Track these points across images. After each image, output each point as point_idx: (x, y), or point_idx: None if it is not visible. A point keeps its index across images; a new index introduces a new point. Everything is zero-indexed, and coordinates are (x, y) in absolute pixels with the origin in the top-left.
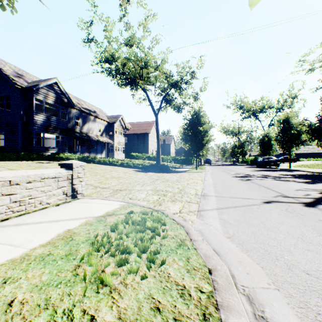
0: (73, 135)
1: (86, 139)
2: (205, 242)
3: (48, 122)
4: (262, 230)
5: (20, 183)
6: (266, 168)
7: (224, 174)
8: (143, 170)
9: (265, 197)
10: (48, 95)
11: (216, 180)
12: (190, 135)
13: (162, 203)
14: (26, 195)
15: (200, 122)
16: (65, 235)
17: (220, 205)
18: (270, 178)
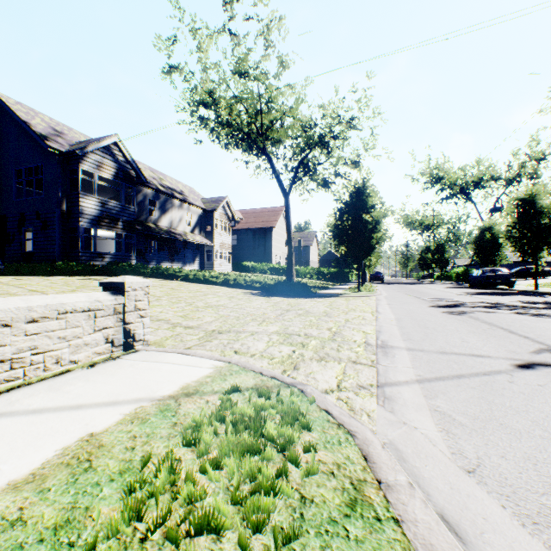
0: (145, 231)
1: (166, 239)
2: (418, 496)
3: (103, 210)
4: (549, 450)
5: (13, 324)
6: (490, 290)
7: (413, 301)
8: (263, 292)
9: (515, 353)
10: (102, 164)
11: (400, 313)
12: (347, 230)
13: (299, 363)
14: (26, 348)
15: (367, 206)
16: (78, 453)
17: (422, 370)
18: (507, 309)
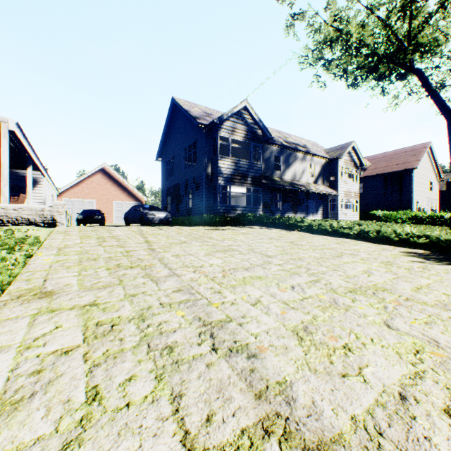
0: (269, 184)
1: (289, 191)
2: None
3: (235, 169)
4: None
5: None
6: None
7: None
8: (436, 253)
9: None
10: (235, 129)
11: None
12: None
13: None
14: None
15: None
16: None
17: None
18: None
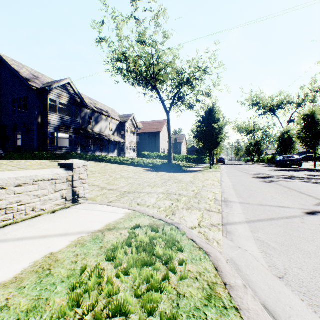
0: (86, 134)
1: (98, 138)
2: (249, 293)
3: (62, 122)
4: None
5: (7, 187)
6: (287, 168)
7: (242, 175)
8: (154, 169)
9: (304, 205)
10: (61, 95)
11: (235, 181)
12: (203, 133)
13: (175, 211)
14: (14, 201)
15: (215, 119)
16: (43, 265)
17: (249, 215)
18: (298, 179)
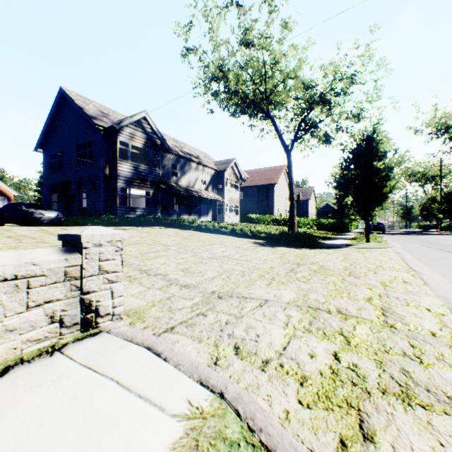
0: (168, 189)
1: (185, 196)
2: None
3: (135, 173)
4: None
5: None
6: None
7: (446, 256)
8: (268, 242)
9: None
10: (135, 136)
11: (449, 273)
12: (355, 179)
13: (364, 407)
14: None
15: (377, 153)
16: None
17: None
18: None
